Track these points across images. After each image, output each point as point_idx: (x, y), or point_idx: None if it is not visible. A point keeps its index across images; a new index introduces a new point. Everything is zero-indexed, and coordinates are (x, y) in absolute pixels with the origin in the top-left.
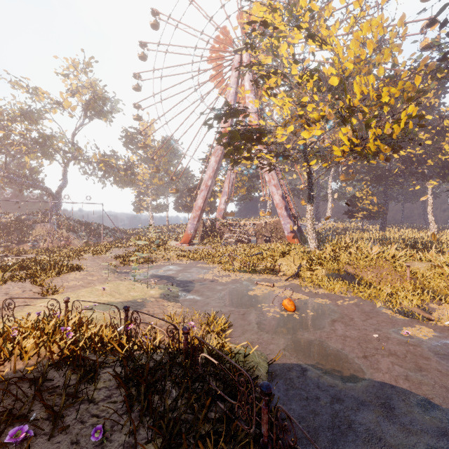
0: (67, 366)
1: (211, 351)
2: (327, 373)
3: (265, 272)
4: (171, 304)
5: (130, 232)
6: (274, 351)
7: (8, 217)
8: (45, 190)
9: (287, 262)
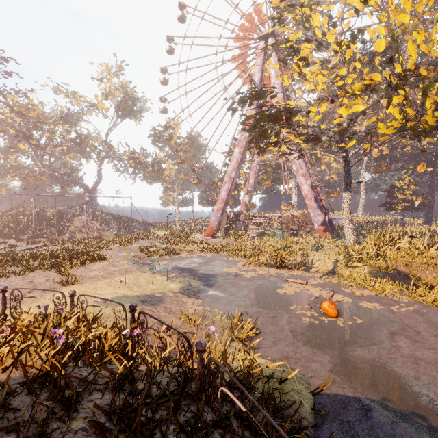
0: (45, 386)
1: (235, 371)
2: (405, 418)
3: (295, 268)
4: (191, 300)
5: (157, 225)
6: (318, 372)
7: (51, 211)
8: (82, 186)
9: (321, 256)
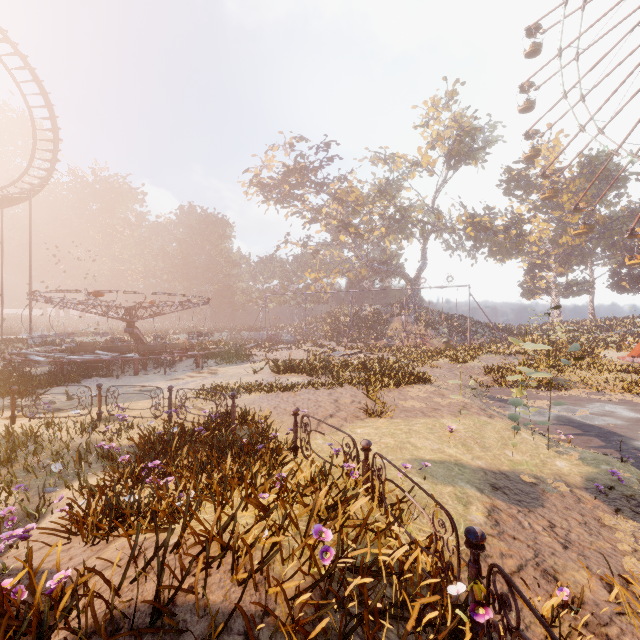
0: None
1: None
2: None
3: None
4: (626, 525)
5: (514, 330)
6: None
7: (369, 310)
8: (402, 276)
9: None
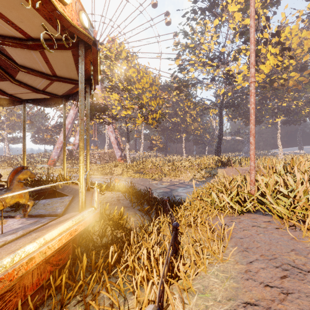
0: None
1: None
2: None
3: (107, 174)
4: None
5: None
6: None
7: None
8: None
9: (117, 169)
